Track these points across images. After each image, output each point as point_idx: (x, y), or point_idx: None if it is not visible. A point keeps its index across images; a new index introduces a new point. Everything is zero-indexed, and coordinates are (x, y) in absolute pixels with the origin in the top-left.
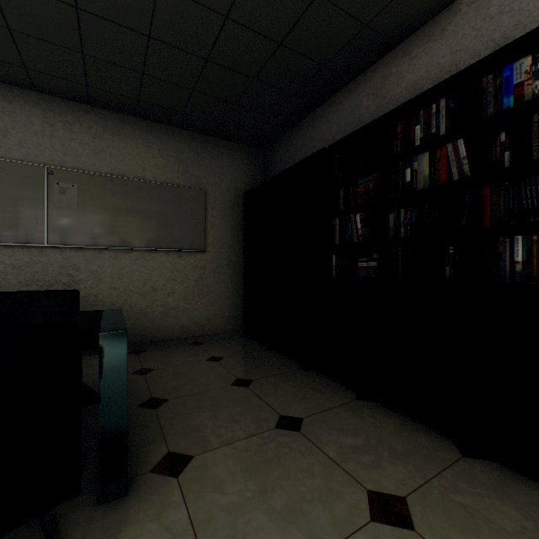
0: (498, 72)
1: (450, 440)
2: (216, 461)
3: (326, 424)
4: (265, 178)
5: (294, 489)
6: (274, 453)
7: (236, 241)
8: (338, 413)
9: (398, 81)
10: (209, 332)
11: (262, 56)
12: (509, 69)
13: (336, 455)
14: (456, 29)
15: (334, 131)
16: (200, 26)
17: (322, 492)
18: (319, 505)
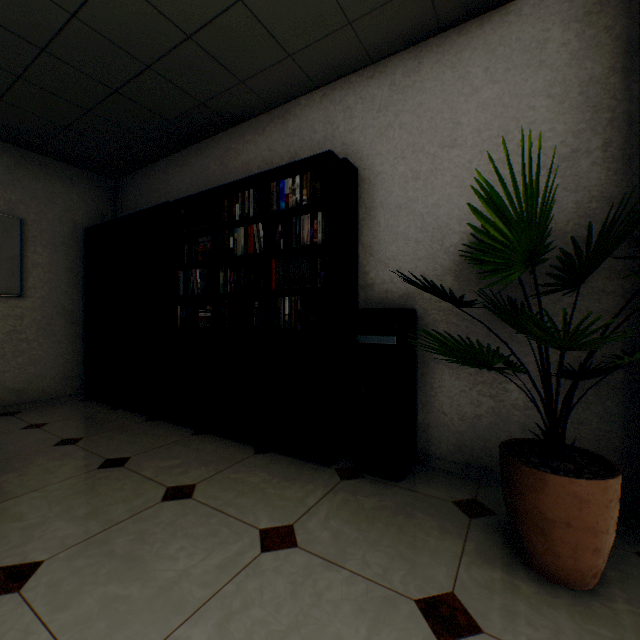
0: (279, 182)
1: (253, 447)
2: (19, 504)
3: (153, 457)
4: (117, 213)
5: (101, 501)
6: (90, 485)
7: (73, 285)
8: (169, 448)
9: (237, 157)
10: (30, 398)
11: (96, 95)
12: (283, 183)
13: (152, 474)
14: (272, 133)
15: (188, 183)
16: (5, 45)
17: (127, 497)
18: (121, 504)
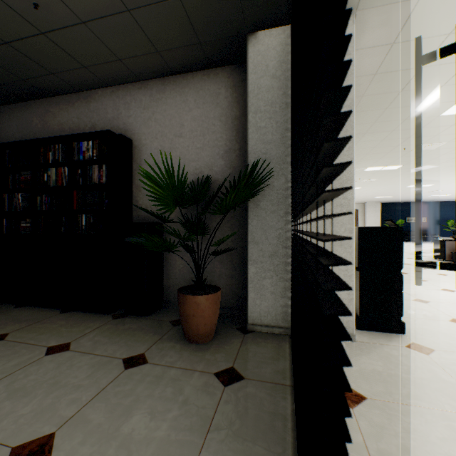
0: (79, 143)
1: (61, 310)
2: None
3: None
4: None
5: None
6: None
7: None
8: None
9: (54, 118)
10: None
11: None
12: (82, 143)
13: None
14: (79, 107)
15: (15, 129)
16: None
17: None
18: None
